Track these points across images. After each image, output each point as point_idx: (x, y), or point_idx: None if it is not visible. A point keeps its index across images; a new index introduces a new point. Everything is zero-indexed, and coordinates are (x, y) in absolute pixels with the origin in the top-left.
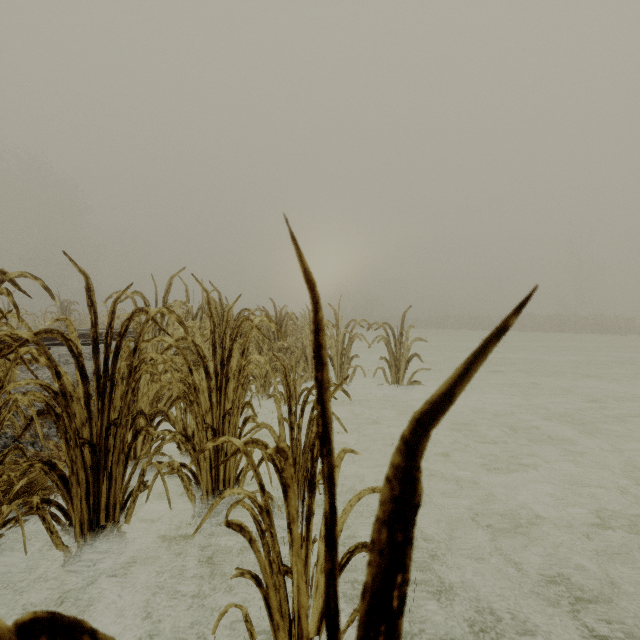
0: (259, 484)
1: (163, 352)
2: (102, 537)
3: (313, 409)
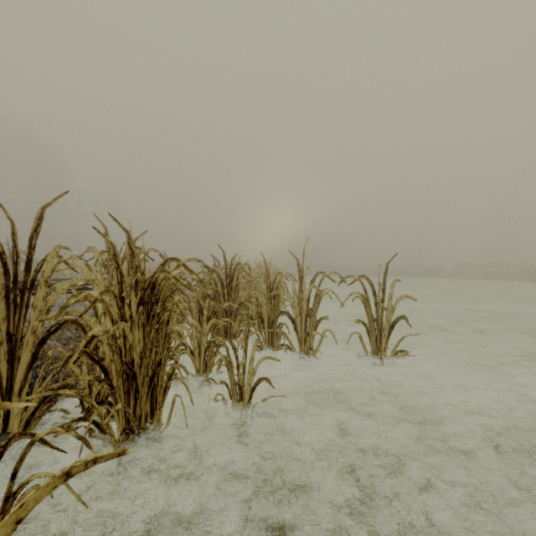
0: None
1: None
2: None
3: None
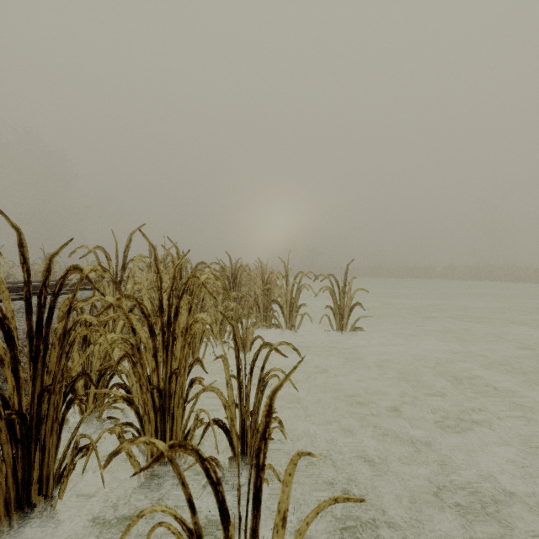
0: (188, 501)
1: (102, 312)
2: (34, 513)
3: (263, 368)
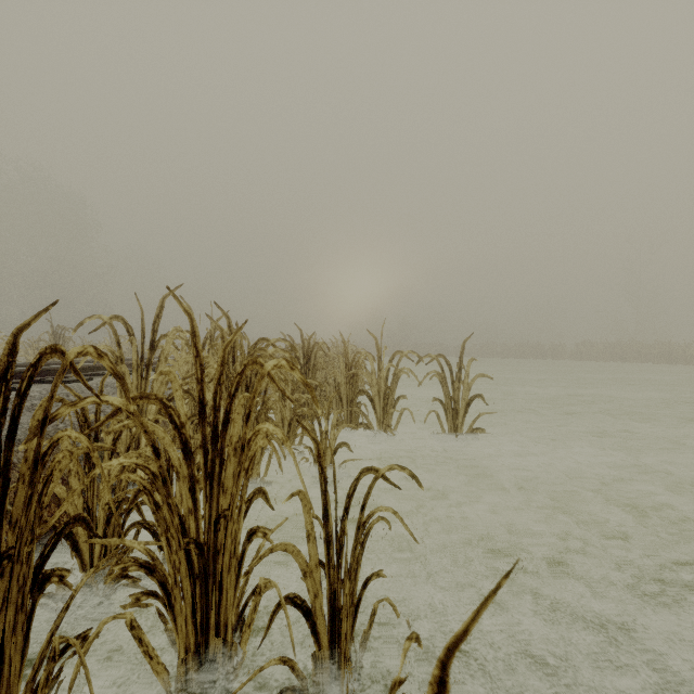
0: None
1: (103, 422)
2: None
3: (363, 507)
